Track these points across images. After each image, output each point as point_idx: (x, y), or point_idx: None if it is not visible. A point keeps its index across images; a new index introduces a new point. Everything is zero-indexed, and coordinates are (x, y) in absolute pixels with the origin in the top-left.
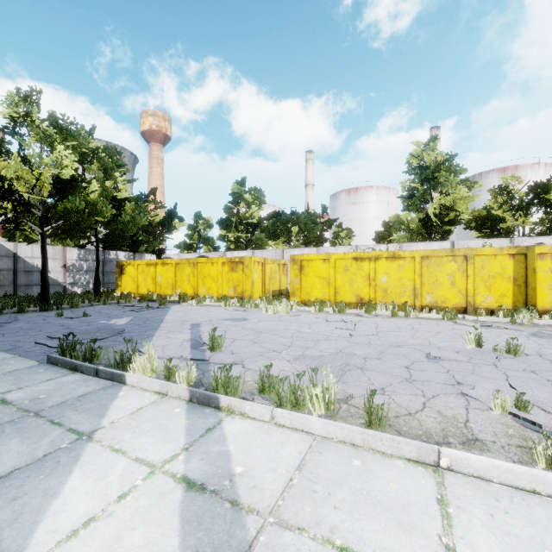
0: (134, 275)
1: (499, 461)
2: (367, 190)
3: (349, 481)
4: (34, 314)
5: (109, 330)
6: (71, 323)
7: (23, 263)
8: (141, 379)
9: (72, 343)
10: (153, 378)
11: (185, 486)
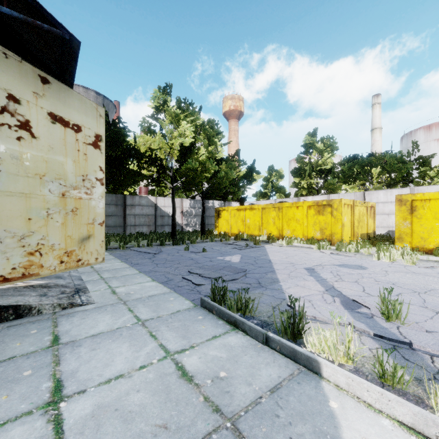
0: (228, 218)
1: None
2: None
3: None
4: (170, 247)
5: (232, 269)
6: (197, 258)
7: (160, 210)
8: (356, 381)
9: (221, 288)
10: (350, 369)
11: None
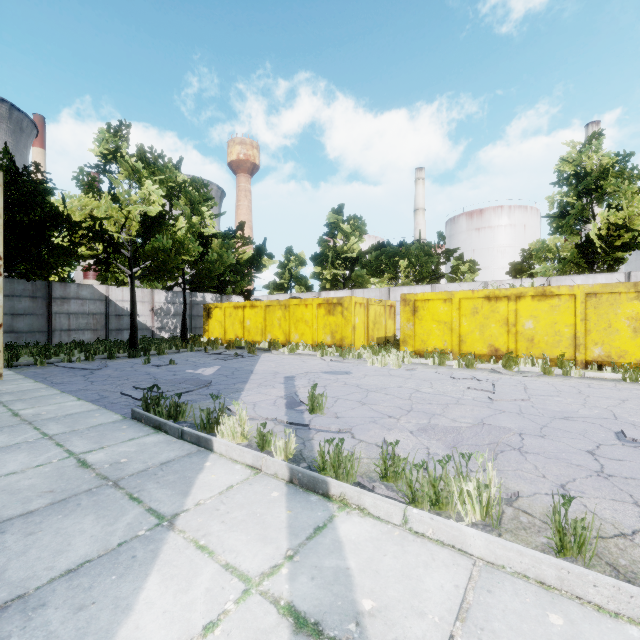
0: (222, 319)
1: None
2: (496, 211)
3: None
4: (123, 360)
5: (195, 381)
6: (157, 372)
7: (114, 307)
8: (230, 446)
9: (157, 397)
10: (243, 445)
11: (292, 624)
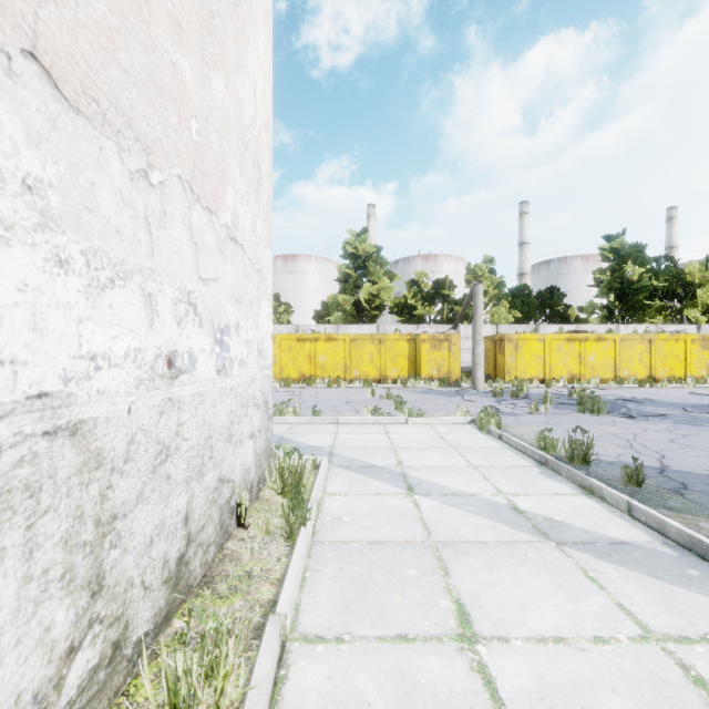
0: None
1: (356, 417)
2: (306, 259)
3: (308, 428)
4: None
5: None
6: None
7: None
8: None
9: None
10: None
11: None
